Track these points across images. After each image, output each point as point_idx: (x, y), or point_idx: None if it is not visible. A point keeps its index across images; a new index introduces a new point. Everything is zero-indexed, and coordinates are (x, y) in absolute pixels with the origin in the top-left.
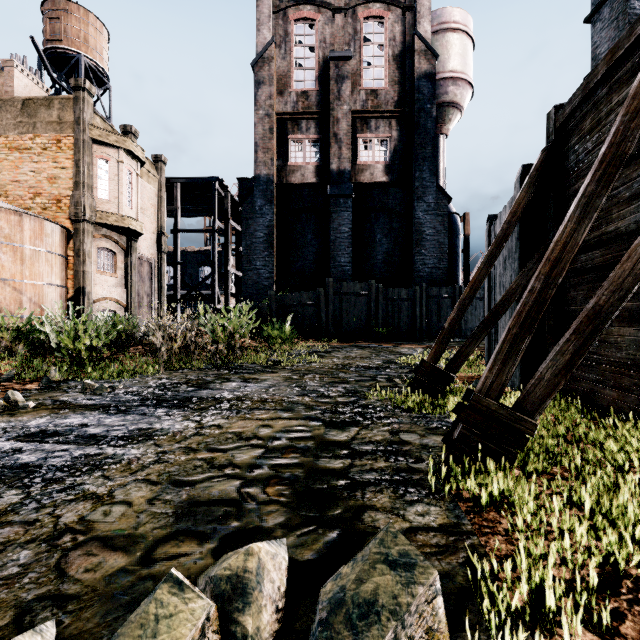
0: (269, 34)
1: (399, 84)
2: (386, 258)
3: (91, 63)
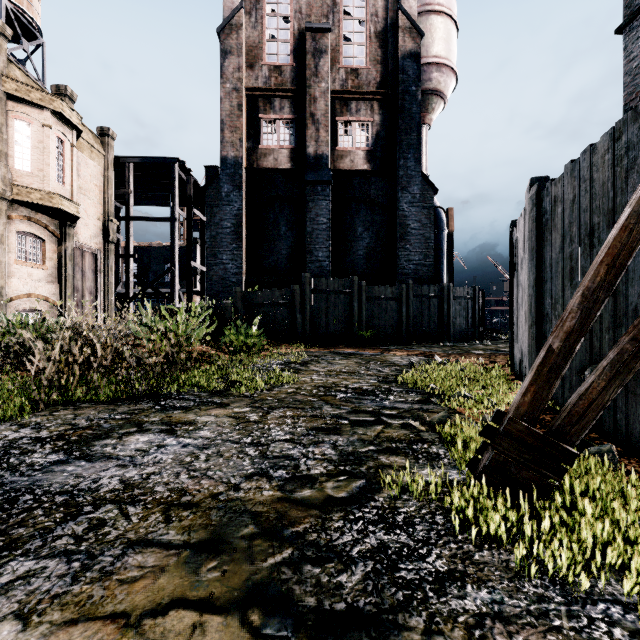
0: None
1: (382, 64)
2: (368, 253)
3: (16, 9)
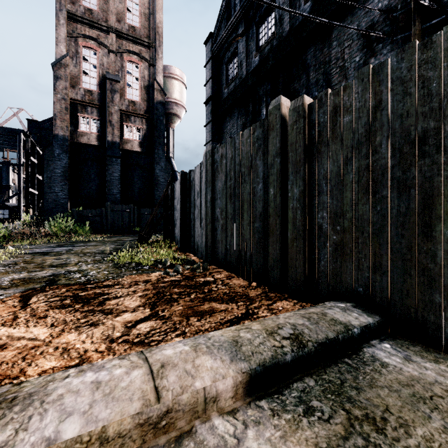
0: (65, 50)
1: (147, 102)
2: (140, 191)
3: None
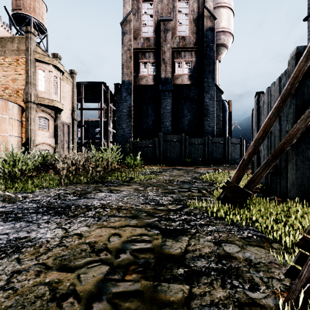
0: (129, 8)
1: (196, 33)
2: (189, 123)
3: (37, 21)
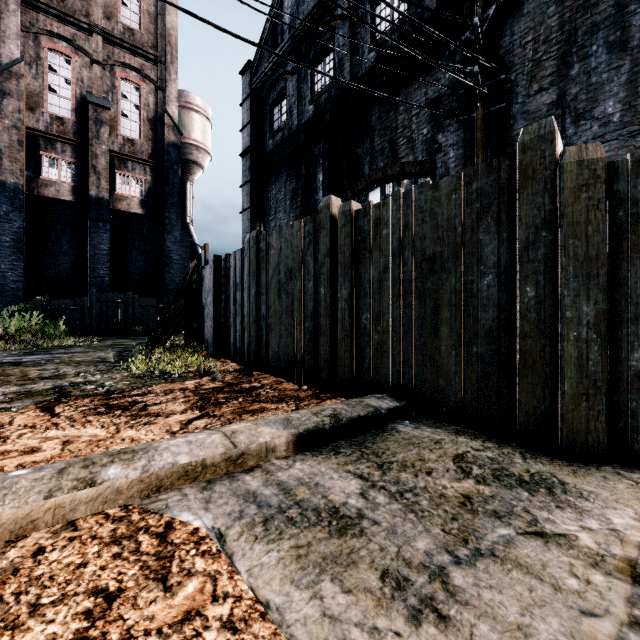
0: (18, 51)
1: (153, 141)
2: (142, 273)
3: None
